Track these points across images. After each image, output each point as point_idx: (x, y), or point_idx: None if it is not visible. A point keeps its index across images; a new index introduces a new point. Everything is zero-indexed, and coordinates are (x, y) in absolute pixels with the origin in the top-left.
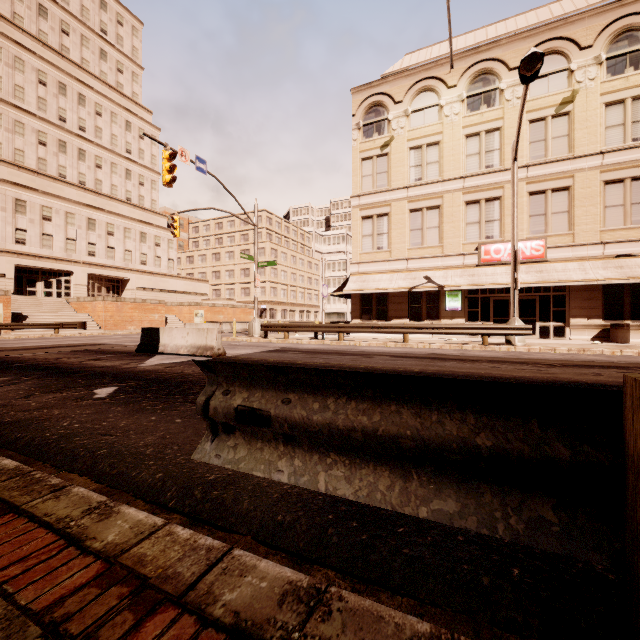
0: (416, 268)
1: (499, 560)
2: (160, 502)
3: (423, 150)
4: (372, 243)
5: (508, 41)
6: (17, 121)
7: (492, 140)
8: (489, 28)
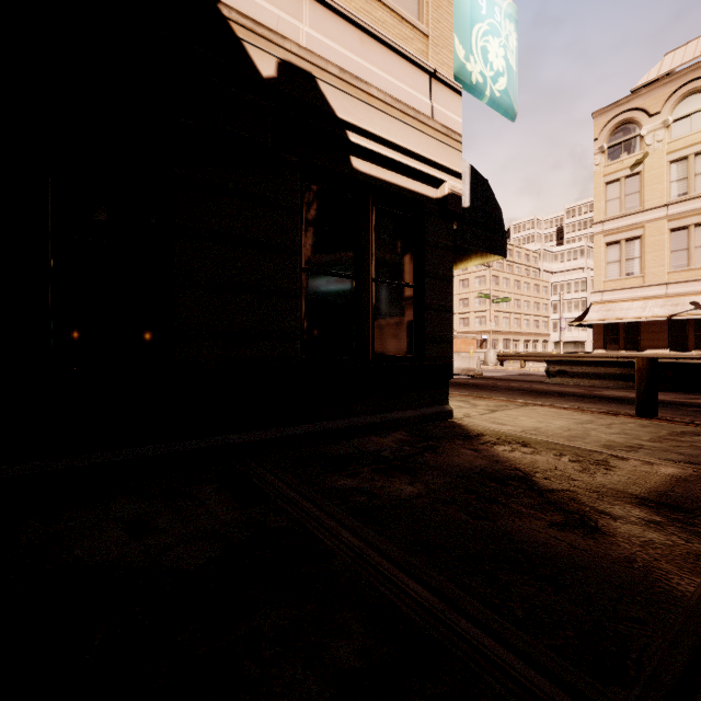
0: (679, 293)
1: None
2: None
3: (689, 161)
4: (619, 269)
5: None
6: None
7: None
8: None
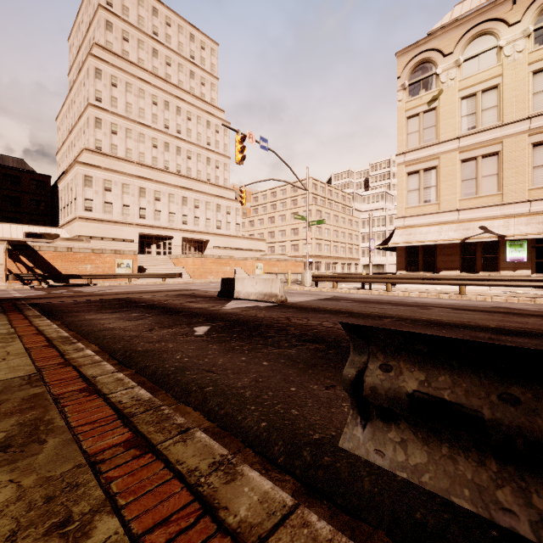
0: (469, 219)
1: None
2: (268, 455)
3: (477, 97)
4: (418, 197)
5: None
6: (140, 133)
7: None
8: None
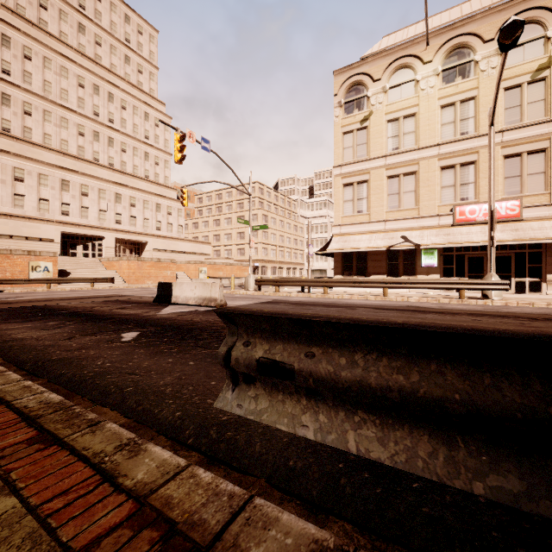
0: (393, 229)
1: (532, 529)
2: (180, 439)
3: (400, 122)
4: (352, 207)
5: (483, 15)
6: (63, 117)
7: (467, 109)
8: (464, 5)
